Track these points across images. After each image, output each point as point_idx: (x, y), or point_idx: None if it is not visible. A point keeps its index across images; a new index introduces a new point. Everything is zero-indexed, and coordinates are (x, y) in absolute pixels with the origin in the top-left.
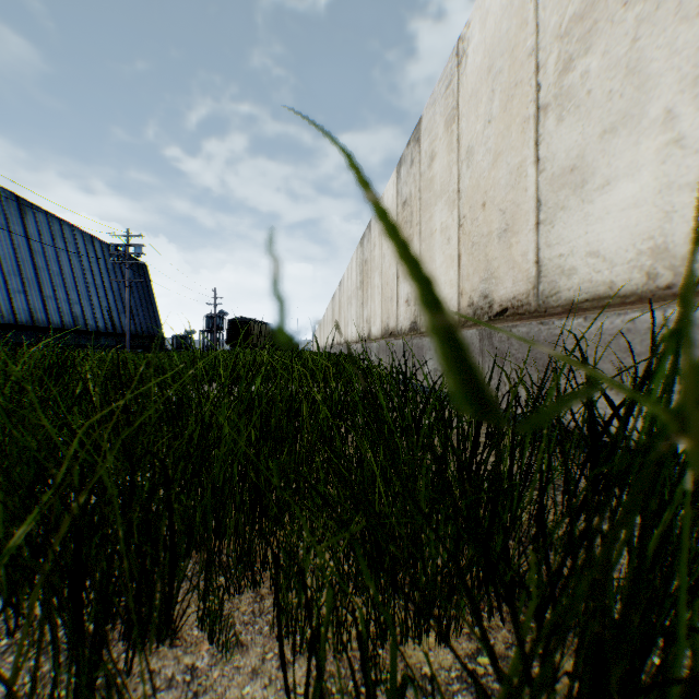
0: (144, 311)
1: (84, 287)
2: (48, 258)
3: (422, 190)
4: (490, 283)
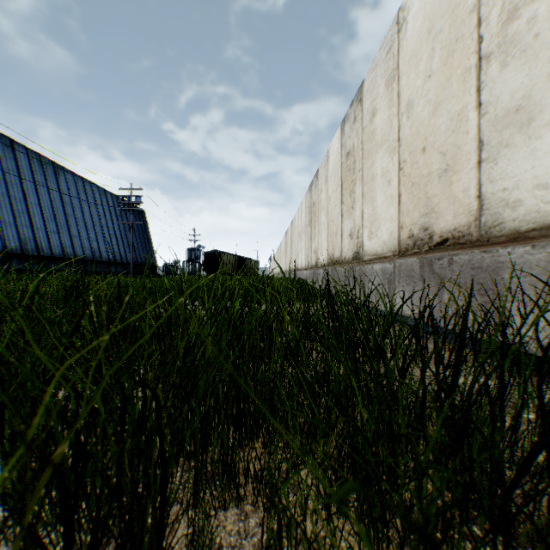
0: (143, 246)
1: (100, 228)
2: (74, 207)
3: (364, 142)
4: (430, 217)
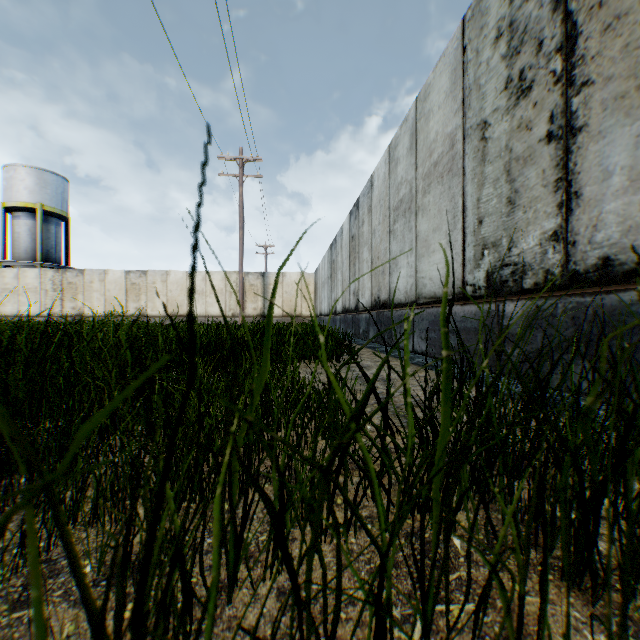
0: None
1: None
2: None
3: None
4: None
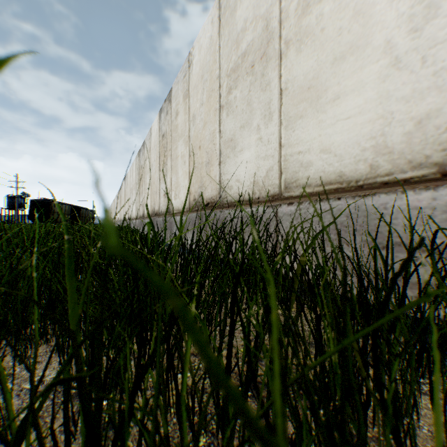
0: None
1: None
2: None
3: (172, 131)
4: (202, 189)
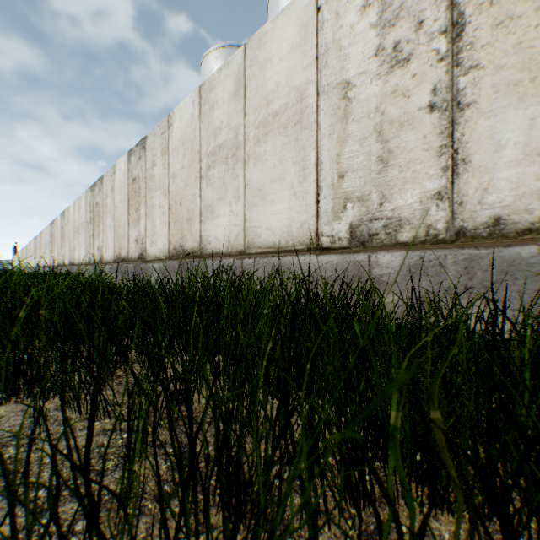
0: None
1: None
2: None
3: (147, 178)
4: (184, 240)
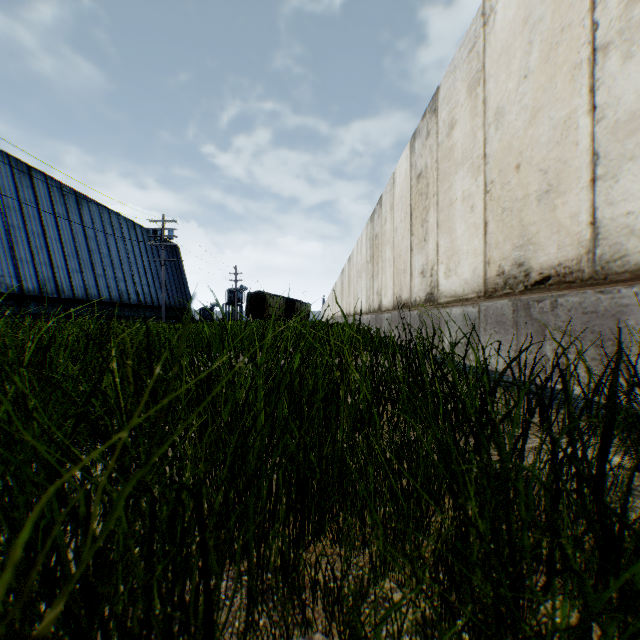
0: (176, 287)
1: (128, 267)
2: (99, 242)
3: (439, 160)
4: (526, 250)
